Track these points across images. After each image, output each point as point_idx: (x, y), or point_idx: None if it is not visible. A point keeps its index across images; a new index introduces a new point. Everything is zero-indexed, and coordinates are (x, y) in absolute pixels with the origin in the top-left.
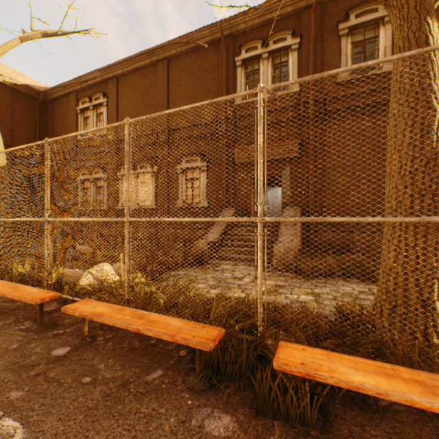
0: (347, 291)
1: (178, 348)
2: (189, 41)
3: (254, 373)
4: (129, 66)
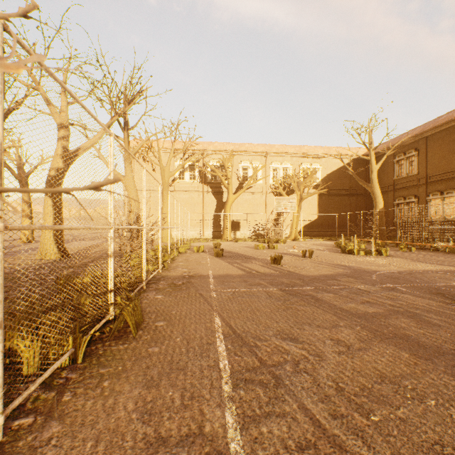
0: None
1: None
2: None
3: None
4: (436, 130)
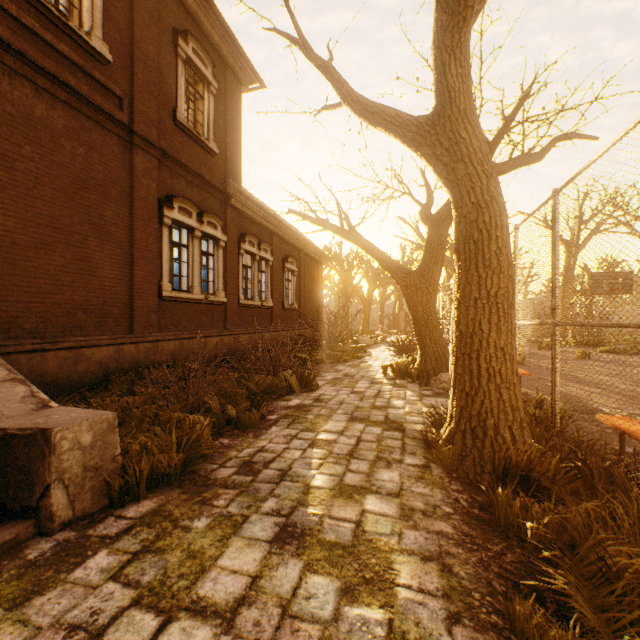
0: (314, 455)
1: None
2: None
3: None
4: None
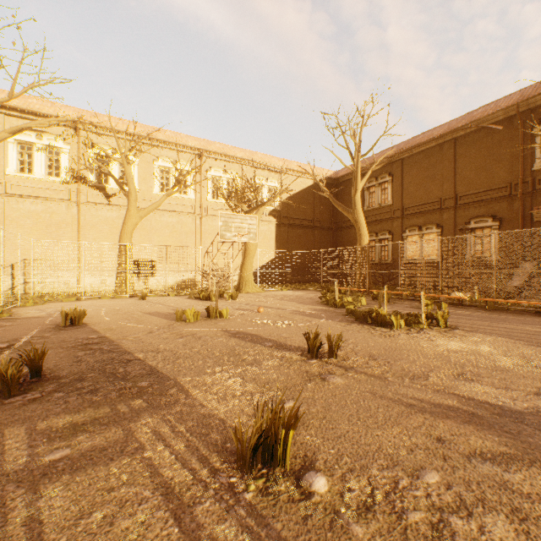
0: None
1: (529, 314)
2: (481, 126)
3: None
4: (414, 150)
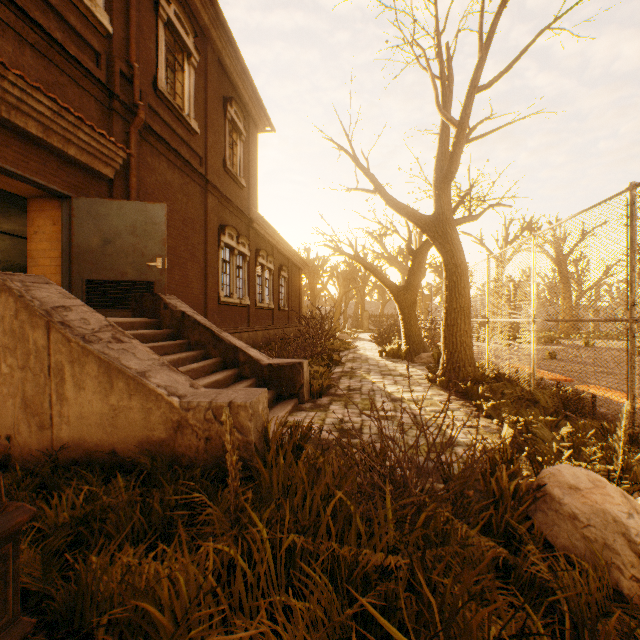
0: (379, 385)
1: None
2: None
3: None
4: None
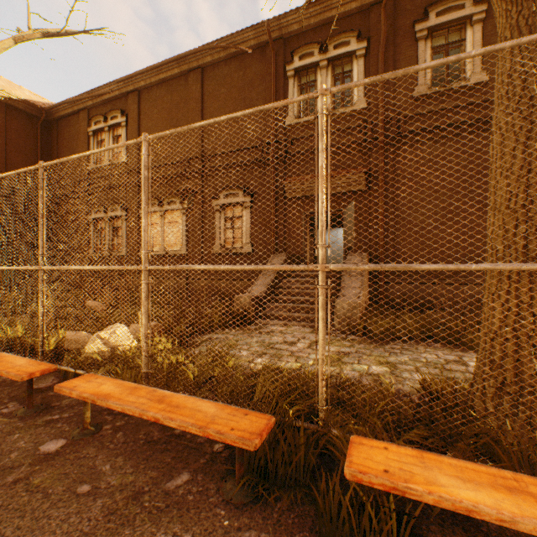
0: (431, 359)
1: (211, 441)
2: (229, 45)
3: (315, 477)
4: (153, 77)
